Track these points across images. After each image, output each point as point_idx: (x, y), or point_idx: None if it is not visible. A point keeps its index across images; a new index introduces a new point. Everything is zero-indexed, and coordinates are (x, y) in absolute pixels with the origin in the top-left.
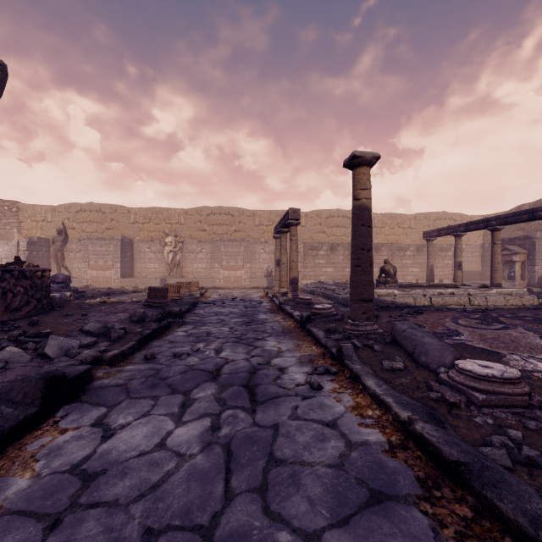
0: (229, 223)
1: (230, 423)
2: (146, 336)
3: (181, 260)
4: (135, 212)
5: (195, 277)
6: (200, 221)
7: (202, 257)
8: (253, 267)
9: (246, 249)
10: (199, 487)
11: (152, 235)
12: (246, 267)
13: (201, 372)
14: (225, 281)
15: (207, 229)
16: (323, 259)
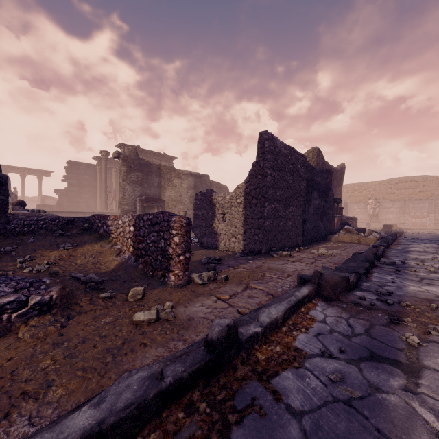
0: (413, 187)
1: (433, 241)
2: (399, 235)
3: (378, 212)
4: (346, 187)
5: (387, 222)
6: (390, 188)
7: (393, 210)
8: (436, 216)
9: (429, 204)
10: (430, 242)
11: (357, 198)
12: (429, 216)
13: (423, 239)
14: (412, 225)
15: (395, 193)
16: None
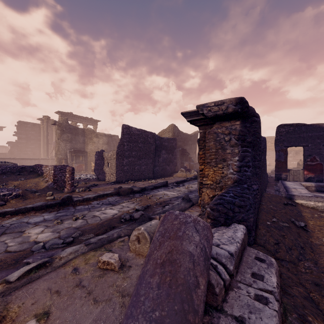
0: None
1: None
2: None
3: None
4: None
5: None
6: None
7: None
8: None
9: None
10: None
11: None
12: None
13: None
14: None
15: None
16: (291, 158)
